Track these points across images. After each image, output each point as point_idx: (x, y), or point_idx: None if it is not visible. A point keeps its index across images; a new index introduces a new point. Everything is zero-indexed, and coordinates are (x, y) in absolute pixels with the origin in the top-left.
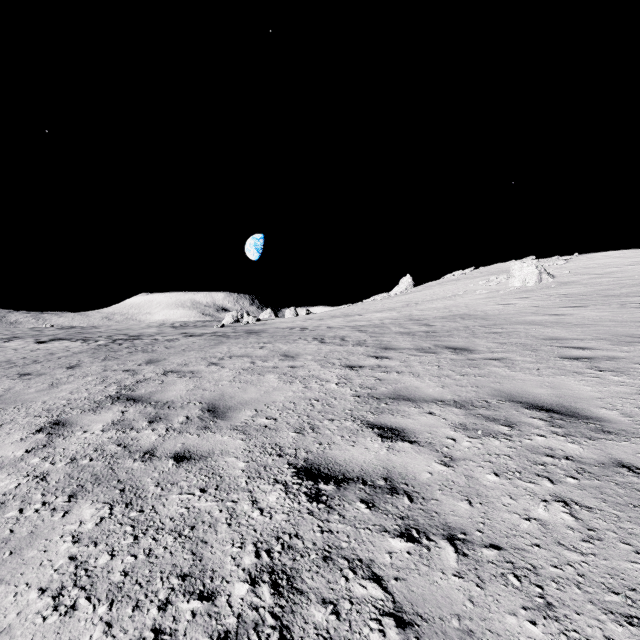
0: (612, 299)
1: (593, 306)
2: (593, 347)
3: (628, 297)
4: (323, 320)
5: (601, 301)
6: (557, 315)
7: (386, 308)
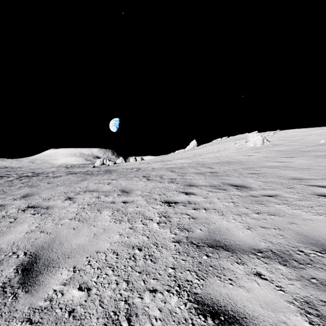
0: (306, 153)
1: (299, 157)
2: None
3: (314, 152)
4: (150, 164)
5: (301, 154)
6: (283, 162)
7: (184, 157)
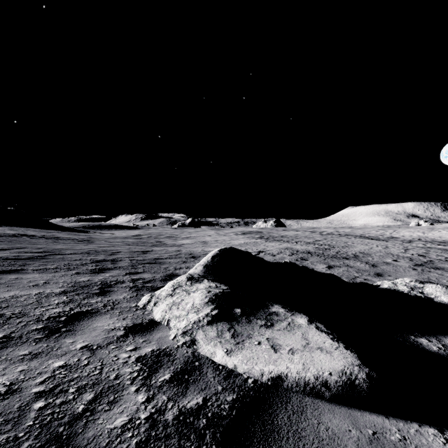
0: None
1: None
2: None
3: None
4: None
5: None
6: None
7: None
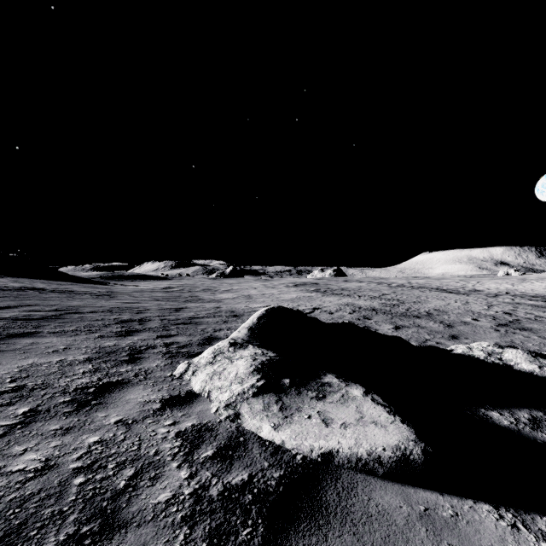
0: None
1: None
2: None
3: None
4: None
5: None
6: None
7: None
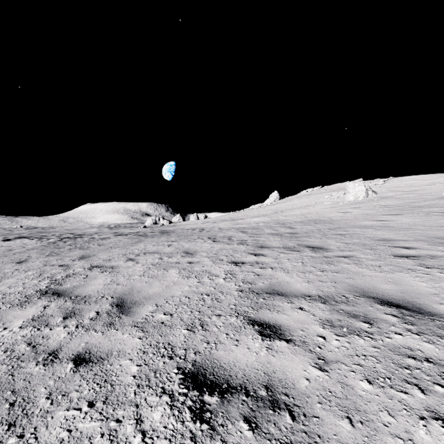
0: (419, 209)
1: (407, 214)
2: (416, 247)
3: (430, 208)
4: (216, 223)
5: (411, 210)
6: (382, 221)
7: (260, 214)
